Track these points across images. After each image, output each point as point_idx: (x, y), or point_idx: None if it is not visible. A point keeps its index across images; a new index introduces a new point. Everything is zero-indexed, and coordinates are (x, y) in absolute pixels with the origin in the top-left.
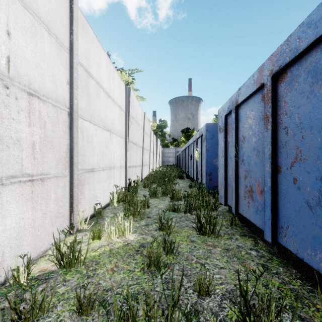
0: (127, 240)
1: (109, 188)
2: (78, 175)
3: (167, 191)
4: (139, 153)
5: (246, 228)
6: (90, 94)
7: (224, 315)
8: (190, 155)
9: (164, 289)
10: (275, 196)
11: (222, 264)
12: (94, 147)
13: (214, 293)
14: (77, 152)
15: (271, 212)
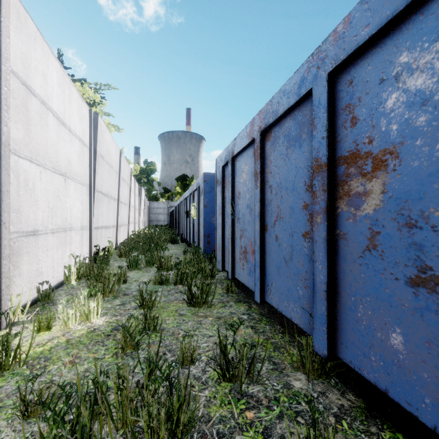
0: (93, 325)
1: (63, 259)
2: (10, 240)
3: (153, 260)
4: (112, 208)
5: (242, 294)
6: (31, 120)
7: (207, 377)
8: (186, 211)
9: (143, 368)
10: (263, 255)
11: (211, 333)
12: (38, 198)
13: (199, 360)
14: (8, 205)
15: (260, 271)
